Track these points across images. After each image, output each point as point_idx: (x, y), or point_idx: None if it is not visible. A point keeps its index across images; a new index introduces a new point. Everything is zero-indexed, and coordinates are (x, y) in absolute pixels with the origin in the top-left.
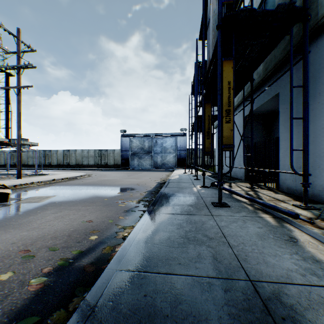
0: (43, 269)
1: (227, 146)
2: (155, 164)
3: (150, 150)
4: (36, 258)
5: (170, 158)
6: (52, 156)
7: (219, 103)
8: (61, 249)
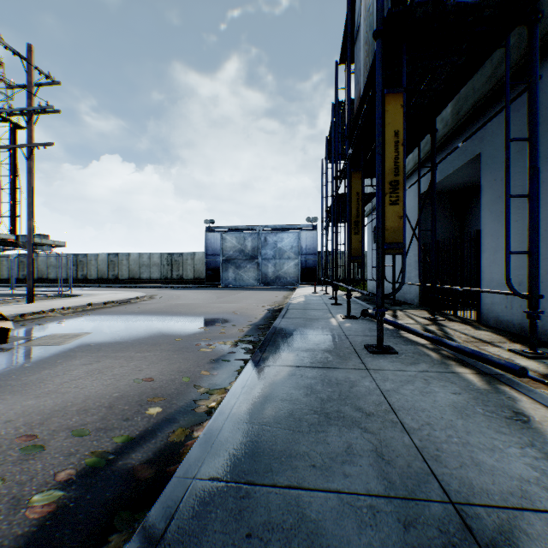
0: (57, 473)
1: (392, 246)
2: (264, 277)
3: (255, 253)
4: (46, 451)
5: (289, 268)
6: (90, 264)
7: (379, 169)
8: (94, 434)
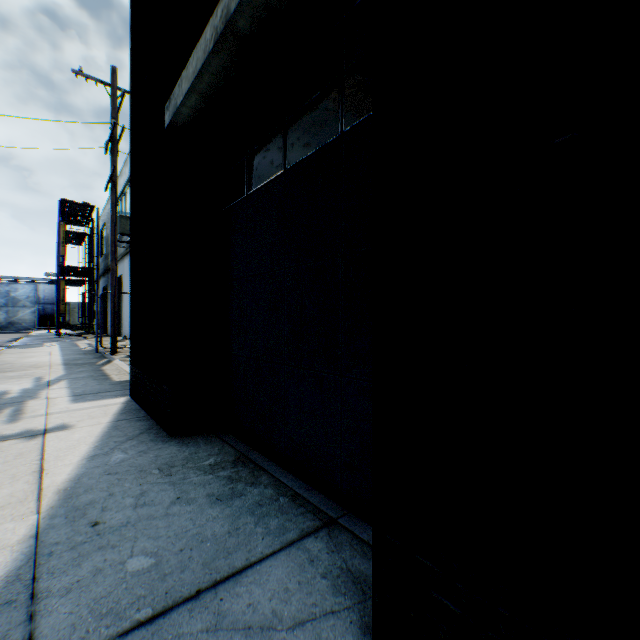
0: None
1: (64, 314)
2: None
3: None
4: None
5: (26, 315)
6: None
7: (60, 297)
8: None
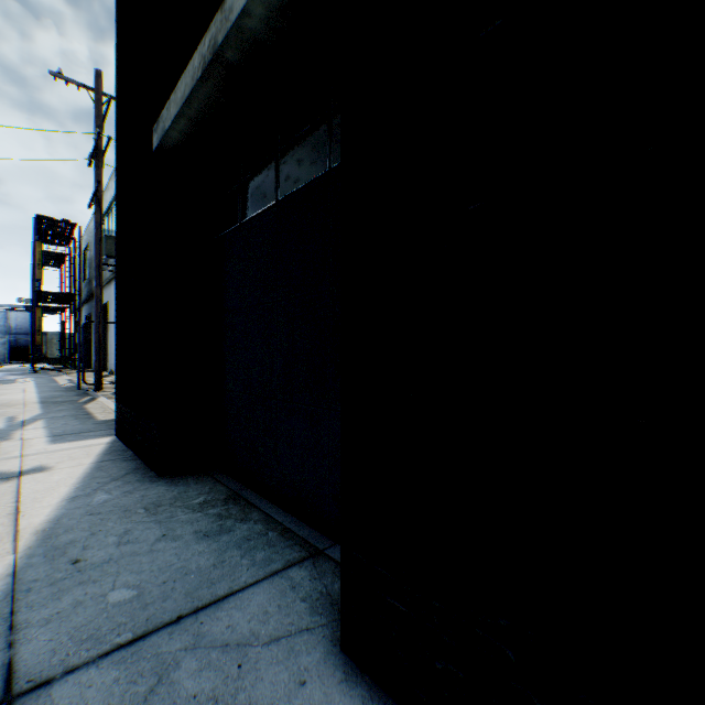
0: None
1: (40, 346)
2: None
3: None
4: None
5: None
6: None
7: (36, 326)
8: None
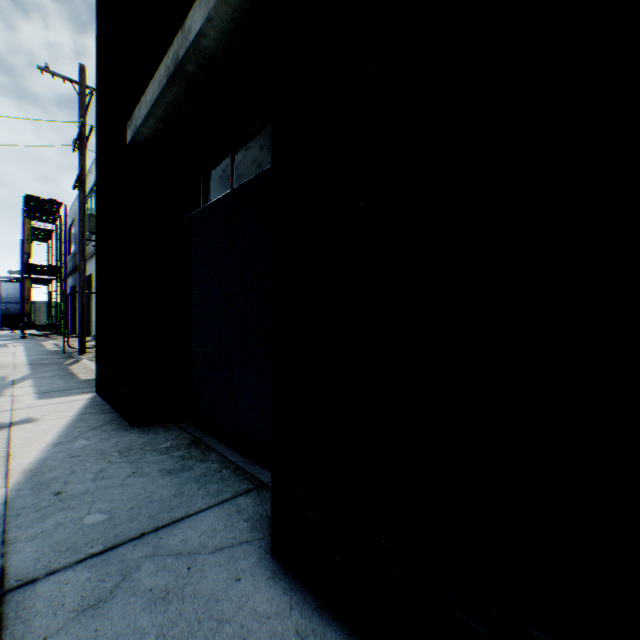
0: None
1: (29, 314)
2: None
3: None
4: None
5: None
6: None
7: (25, 296)
8: None
